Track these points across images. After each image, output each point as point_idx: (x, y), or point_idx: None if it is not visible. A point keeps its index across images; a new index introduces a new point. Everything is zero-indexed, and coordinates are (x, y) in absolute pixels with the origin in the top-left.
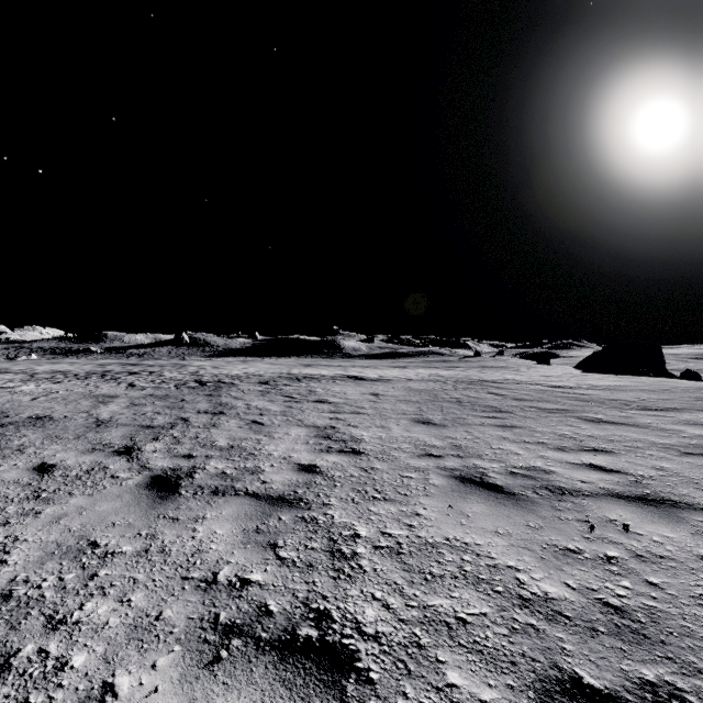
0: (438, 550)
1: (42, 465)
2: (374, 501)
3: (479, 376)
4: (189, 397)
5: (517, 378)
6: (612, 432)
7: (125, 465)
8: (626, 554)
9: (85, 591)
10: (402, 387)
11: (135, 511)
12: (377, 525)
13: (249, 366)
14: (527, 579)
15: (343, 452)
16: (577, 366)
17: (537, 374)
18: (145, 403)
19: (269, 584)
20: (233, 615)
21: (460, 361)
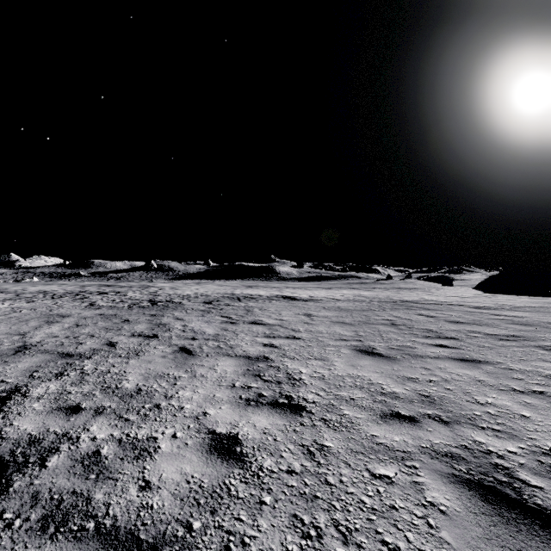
0: None
1: None
2: None
3: (398, 296)
4: (134, 316)
5: (435, 298)
6: None
7: None
8: None
9: None
10: (332, 307)
11: None
12: None
13: (201, 287)
14: None
15: (276, 405)
16: (476, 287)
17: (450, 294)
18: (88, 324)
19: None
20: None
21: (376, 283)
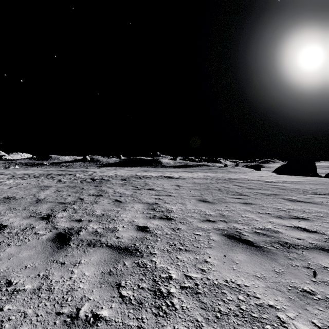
0: (222, 291)
1: None
2: (179, 251)
3: (228, 176)
4: (86, 187)
5: (247, 177)
6: (304, 207)
7: (44, 226)
8: None
9: None
10: (191, 182)
11: (41, 257)
12: (182, 269)
13: (117, 171)
14: (285, 318)
15: (161, 218)
16: (274, 171)
17: (256, 175)
18: (63, 190)
19: (112, 320)
20: None
21: (218, 169)
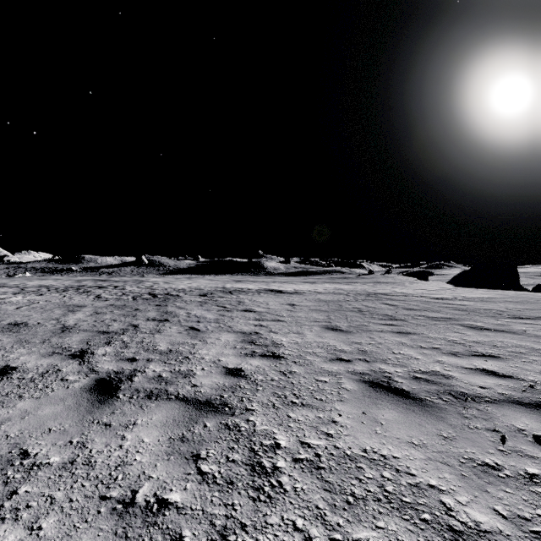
0: (357, 465)
1: (5, 367)
2: (292, 406)
3: (374, 289)
4: (142, 306)
5: (404, 291)
6: (494, 338)
7: (76, 368)
8: None
9: None
10: (313, 298)
11: (73, 416)
12: (296, 434)
13: (193, 281)
14: (453, 503)
15: (265, 356)
16: (449, 282)
17: (420, 288)
18: (106, 312)
19: (187, 507)
20: None
21: (358, 278)
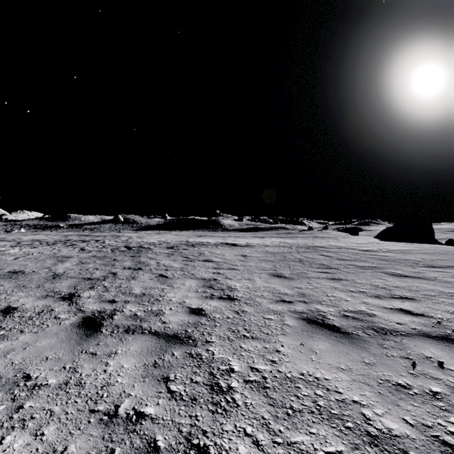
0: (296, 385)
1: (7, 308)
2: (244, 339)
3: (312, 243)
4: (119, 257)
5: (338, 244)
6: (410, 283)
7: (66, 308)
8: (447, 389)
9: (8, 424)
10: (262, 250)
11: (65, 346)
12: (247, 361)
13: (161, 236)
14: (371, 414)
15: (221, 298)
16: (376, 236)
17: (351, 241)
18: (89, 262)
19: (159, 418)
20: (126, 451)
21: (299, 233)
